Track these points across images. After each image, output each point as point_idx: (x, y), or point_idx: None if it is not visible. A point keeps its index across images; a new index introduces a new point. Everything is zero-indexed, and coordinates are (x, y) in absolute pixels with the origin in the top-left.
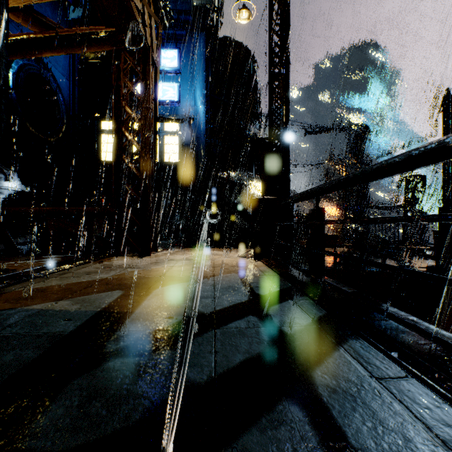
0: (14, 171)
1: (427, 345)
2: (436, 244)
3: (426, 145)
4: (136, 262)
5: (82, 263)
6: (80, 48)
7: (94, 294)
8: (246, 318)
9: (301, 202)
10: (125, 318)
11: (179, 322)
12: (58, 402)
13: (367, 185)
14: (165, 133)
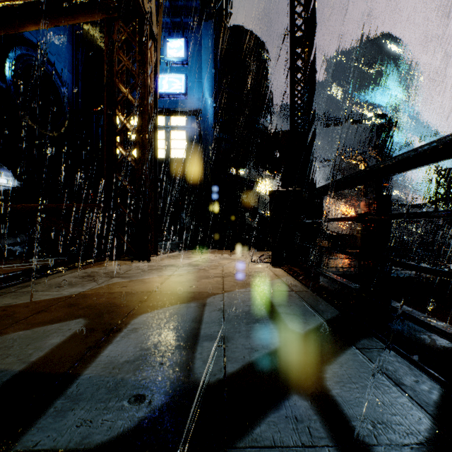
0: (12, 167)
1: None
2: None
3: None
4: (128, 268)
5: (62, 269)
6: (68, 17)
7: (41, 326)
8: (287, 404)
9: None
10: (51, 399)
11: (153, 416)
12: None
13: (389, 181)
14: (171, 127)
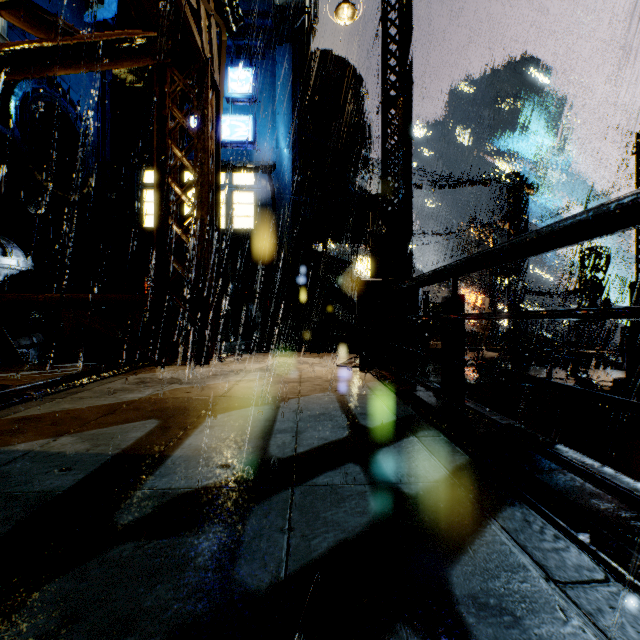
0: (18, 242)
1: (637, 521)
2: (627, 347)
3: (633, 193)
4: (187, 374)
5: (108, 375)
6: (108, 62)
7: (116, 425)
8: (342, 467)
9: (430, 286)
10: (154, 467)
11: (238, 474)
12: (12, 629)
13: (525, 261)
14: (235, 187)
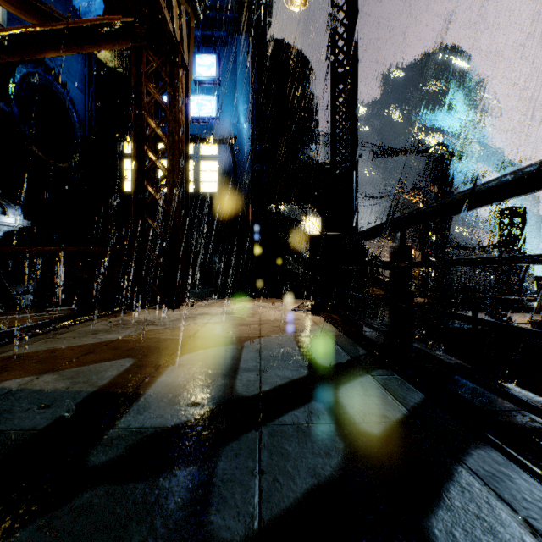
0: (16, 203)
1: None
2: None
3: None
4: (160, 317)
5: (91, 318)
6: (91, 45)
7: (95, 363)
8: (306, 405)
9: (367, 242)
10: (128, 405)
11: (207, 412)
12: None
13: (450, 220)
14: (201, 157)
